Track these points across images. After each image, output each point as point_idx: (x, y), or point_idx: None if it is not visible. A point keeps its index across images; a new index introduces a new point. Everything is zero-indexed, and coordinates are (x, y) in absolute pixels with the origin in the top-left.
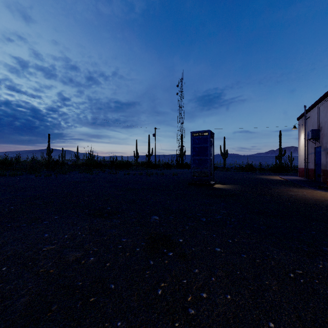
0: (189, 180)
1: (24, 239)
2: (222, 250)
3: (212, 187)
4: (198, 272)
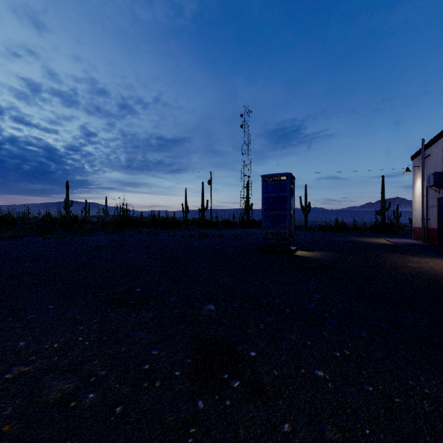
0: (259, 245)
1: None
2: (327, 376)
3: (294, 255)
4: (290, 432)
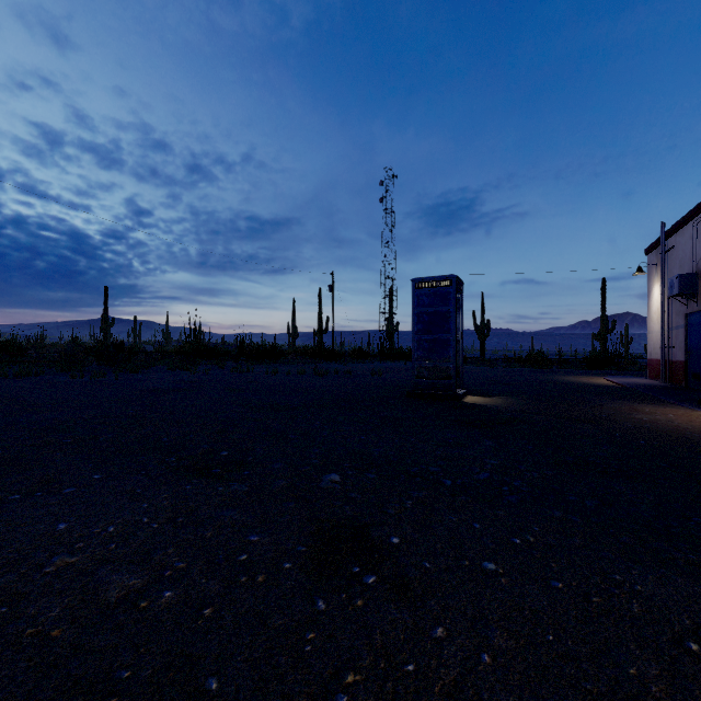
0: (409, 387)
1: (5, 537)
2: (500, 569)
3: (461, 402)
4: (445, 638)
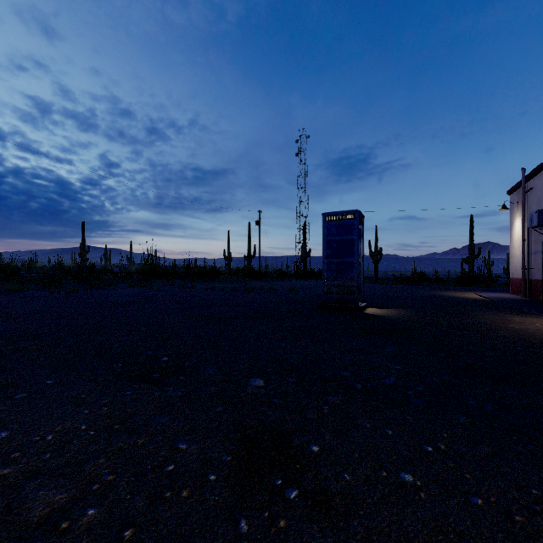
0: (320, 300)
1: None
2: (417, 481)
3: (363, 313)
4: None
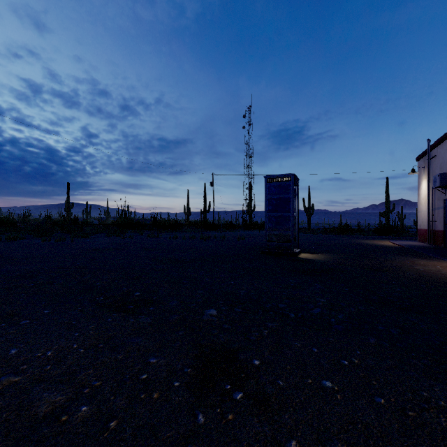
0: (262, 247)
1: None
2: (335, 387)
3: (297, 257)
4: None
